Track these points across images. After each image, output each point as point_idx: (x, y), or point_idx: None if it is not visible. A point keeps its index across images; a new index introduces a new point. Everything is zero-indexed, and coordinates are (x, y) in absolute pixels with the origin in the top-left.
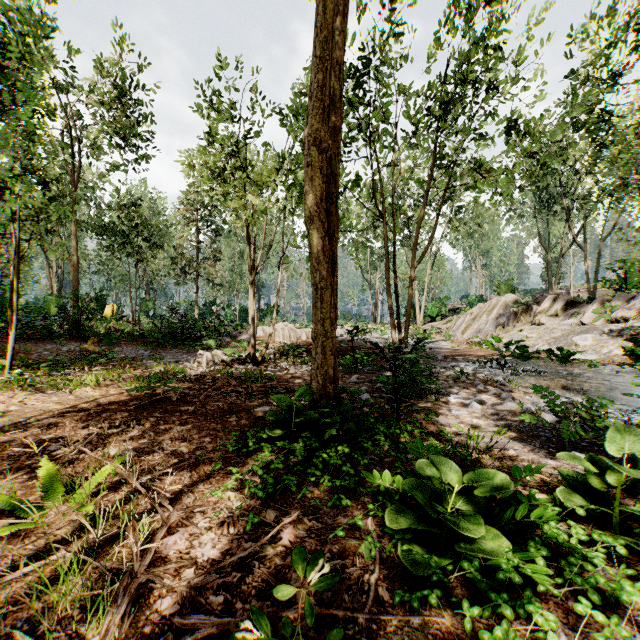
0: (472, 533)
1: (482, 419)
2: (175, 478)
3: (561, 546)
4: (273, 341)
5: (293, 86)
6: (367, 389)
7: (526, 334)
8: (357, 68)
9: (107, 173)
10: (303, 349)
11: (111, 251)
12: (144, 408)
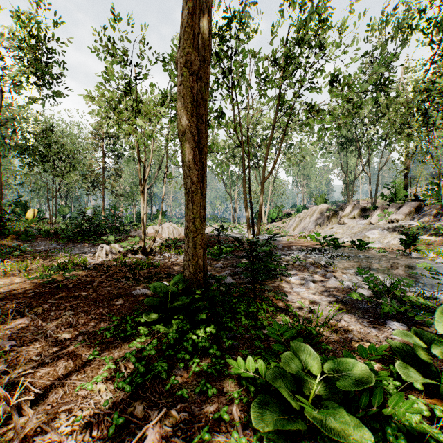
0: (341, 434)
1: (316, 294)
2: (49, 369)
3: (413, 428)
4: (161, 236)
5: (173, 38)
6: (230, 272)
7: (335, 230)
8: (222, 25)
9: (27, 105)
10: (182, 242)
11: (32, 167)
12: (41, 295)
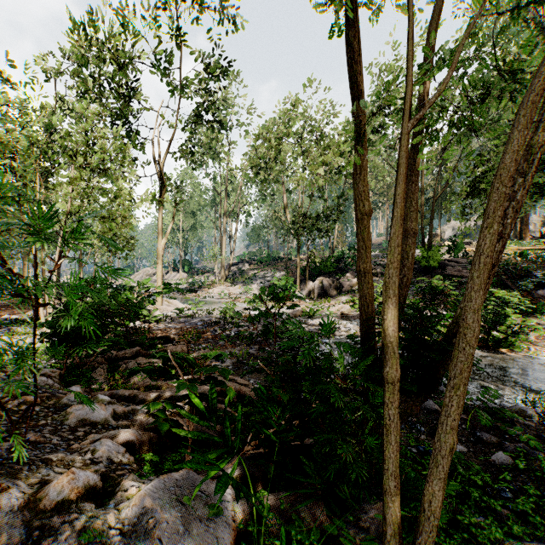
0: None
1: None
2: None
3: None
4: None
5: None
6: None
7: None
8: None
9: None
10: None
11: None
12: None
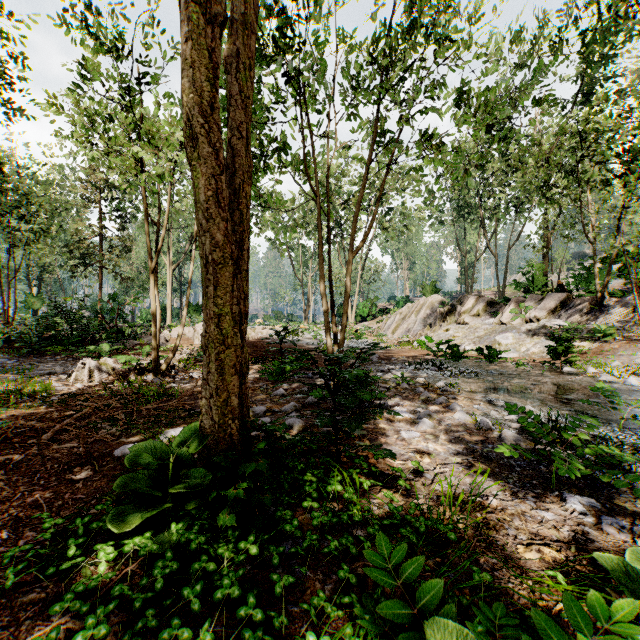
0: None
1: (439, 443)
2: None
3: None
4: (191, 344)
5: None
6: (296, 405)
7: (453, 333)
8: None
9: None
10: None
11: None
12: None
